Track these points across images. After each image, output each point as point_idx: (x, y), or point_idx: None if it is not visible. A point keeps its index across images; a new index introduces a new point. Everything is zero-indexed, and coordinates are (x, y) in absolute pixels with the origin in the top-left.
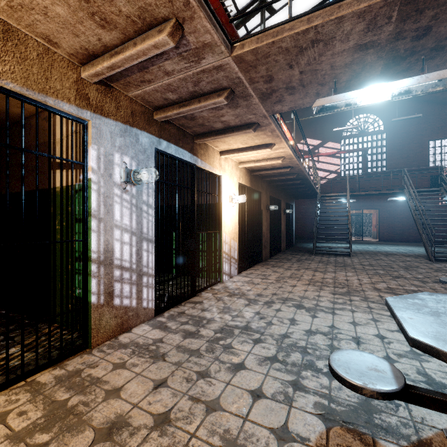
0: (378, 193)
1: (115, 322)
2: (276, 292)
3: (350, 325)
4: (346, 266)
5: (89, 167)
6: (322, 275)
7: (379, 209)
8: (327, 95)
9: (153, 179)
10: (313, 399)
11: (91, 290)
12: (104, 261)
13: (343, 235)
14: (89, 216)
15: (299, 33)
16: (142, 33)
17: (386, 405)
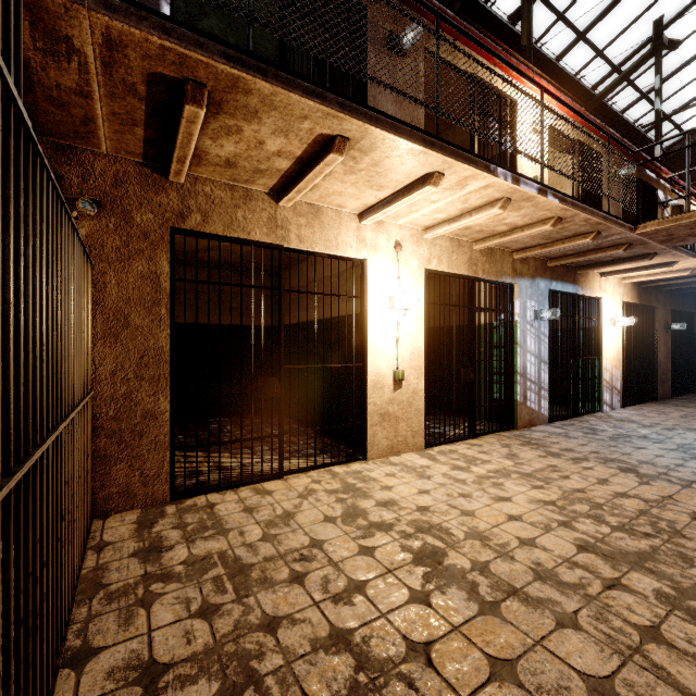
0: None
1: (527, 417)
2: (679, 424)
3: None
4: None
5: (515, 313)
6: None
7: None
8: None
9: (547, 314)
10: None
11: (517, 392)
12: (522, 374)
13: None
14: (515, 345)
15: None
16: (570, 237)
17: None
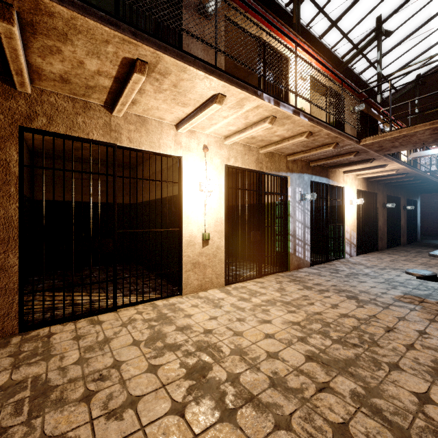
0: None
1: (296, 263)
2: (388, 265)
3: None
4: None
5: (288, 196)
6: (437, 261)
7: None
8: (421, 145)
9: (309, 196)
10: (400, 291)
11: (289, 246)
12: (293, 235)
13: None
14: (289, 216)
15: (395, 136)
16: (320, 146)
17: None
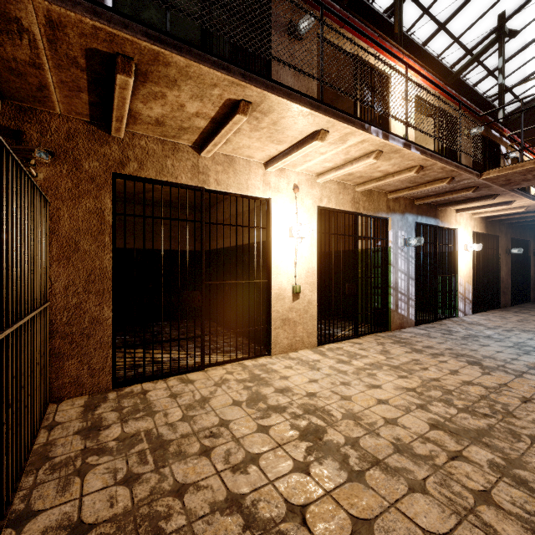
0: None
1: (398, 321)
2: (516, 326)
3: None
4: None
5: (389, 241)
6: None
7: None
8: None
9: (414, 241)
10: None
11: (390, 302)
12: (395, 288)
13: None
14: (389, 265)
15: (528, 168)
16: (430, 182)
17: None
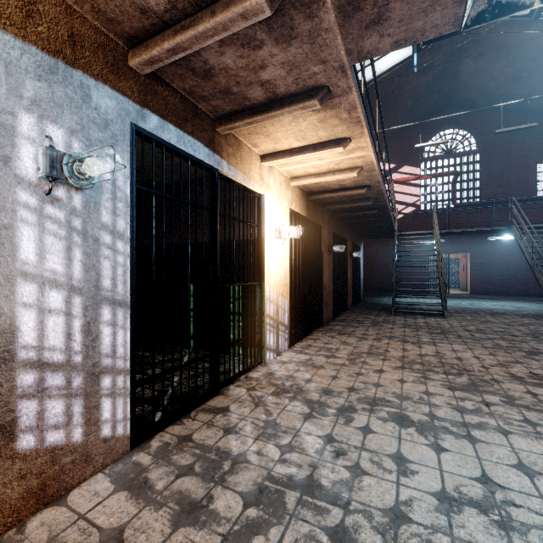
0: (476, 230)
1: (21, 488)
2: (353, 384)
3: (520, 474)
4: (446, 333)
5: None
6: (417, 349)
7: (471, 252)
8: None
9: (127, 182)
10: None
11: None
12: None
13: (424, 287)
14: None
15: None
16: None
17: None
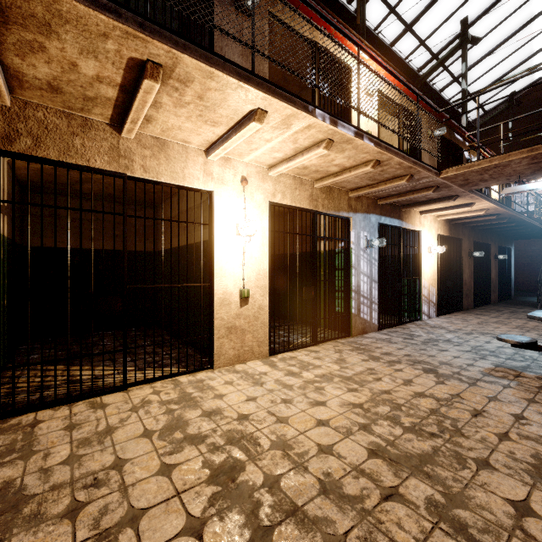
0: None
1: (361, 326)
2: (476, 329)
3: None
4: None
5: (351, 242)
6: (536, 324)
7: None
8: (517, 178)
9: (377, 242)
10: (491, 362)
11: (352, 306)
12: (357, 291)
13: None
14: (351, 267)
15: (484, 167)
16: (390, 179)
17: (539, 369)
